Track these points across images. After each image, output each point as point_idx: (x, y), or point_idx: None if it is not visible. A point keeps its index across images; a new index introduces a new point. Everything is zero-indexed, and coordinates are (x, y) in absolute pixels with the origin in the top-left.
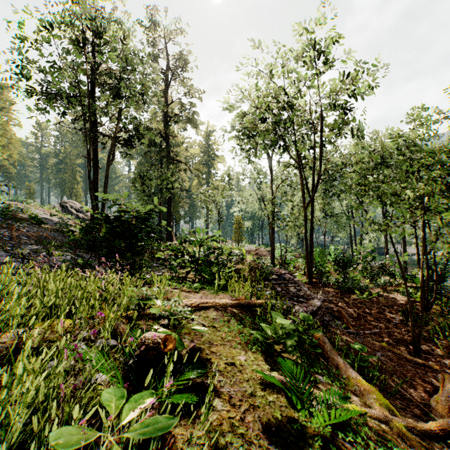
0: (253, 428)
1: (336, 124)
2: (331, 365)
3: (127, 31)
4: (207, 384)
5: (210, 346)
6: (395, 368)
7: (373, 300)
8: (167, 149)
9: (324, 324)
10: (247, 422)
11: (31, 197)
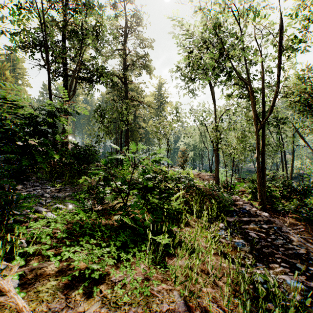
0: None
1: (294, 38)
2: None
3: None
4: None
5: None
6: None
7: None
8: (124, 89)
9: None
10: None
11: None
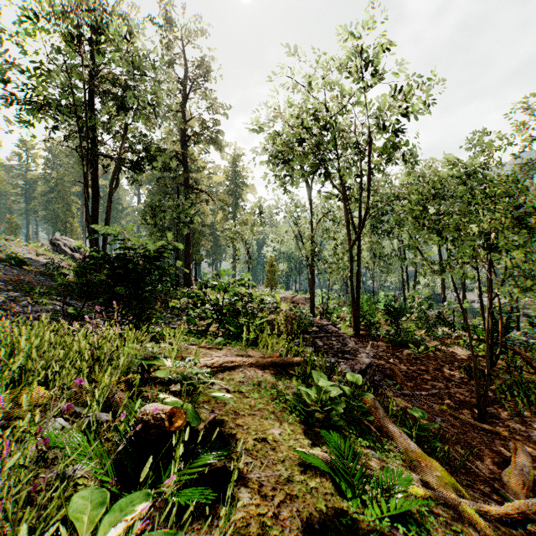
0: (290, 527)
1: (387, 148)
2: (385, 435)
3: (135, 27)
4: (230, 469)
5: (235, 417)
6: (458, 435)
7: (430, 355)
8: (185, 175)
9: (374, 385)
10: (283, 518)
11: (13, 232)
